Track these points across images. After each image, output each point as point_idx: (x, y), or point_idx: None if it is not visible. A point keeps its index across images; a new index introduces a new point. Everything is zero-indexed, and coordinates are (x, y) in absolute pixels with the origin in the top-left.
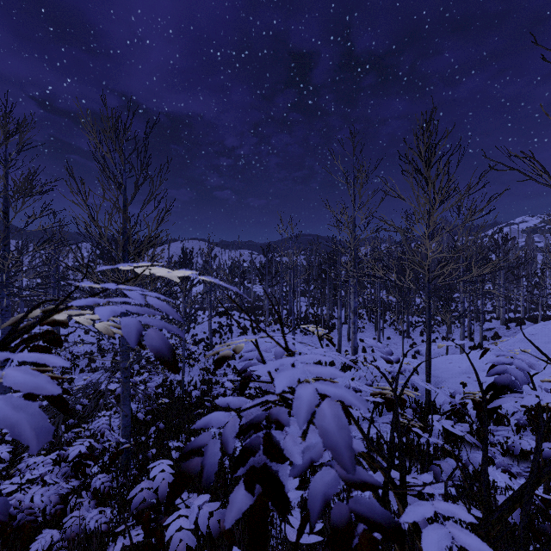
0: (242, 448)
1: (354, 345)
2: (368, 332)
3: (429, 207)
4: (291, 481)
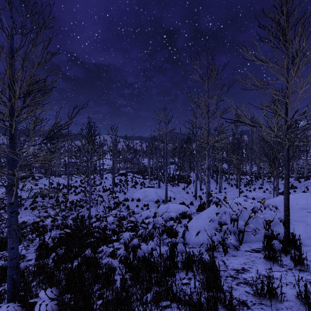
0: None
1: (208, 191)
2: (212, 185)
3: (287, 63)
4: None
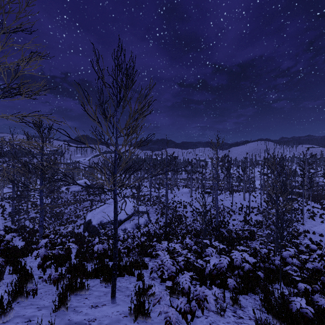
0: None
1: None
2: None
3: None
4: None
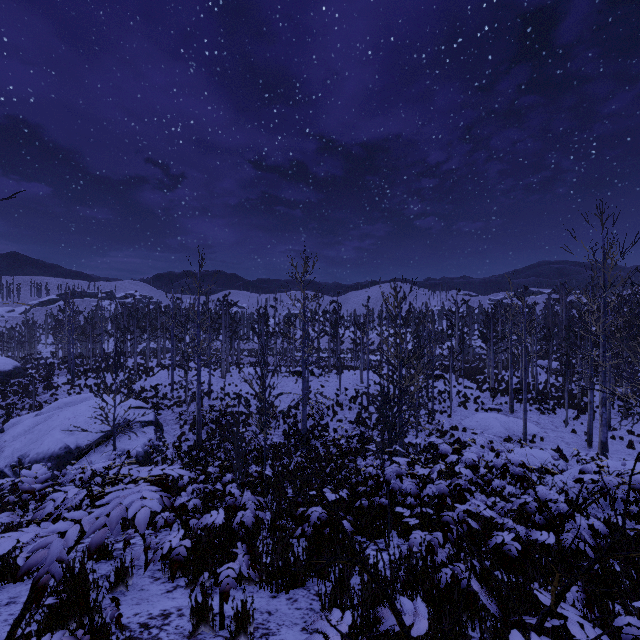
0: (502, 466)
1: (602, 439)
2: None
3: None
4: (512, 488)
